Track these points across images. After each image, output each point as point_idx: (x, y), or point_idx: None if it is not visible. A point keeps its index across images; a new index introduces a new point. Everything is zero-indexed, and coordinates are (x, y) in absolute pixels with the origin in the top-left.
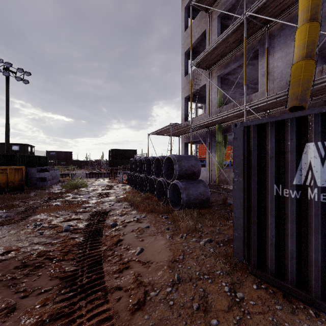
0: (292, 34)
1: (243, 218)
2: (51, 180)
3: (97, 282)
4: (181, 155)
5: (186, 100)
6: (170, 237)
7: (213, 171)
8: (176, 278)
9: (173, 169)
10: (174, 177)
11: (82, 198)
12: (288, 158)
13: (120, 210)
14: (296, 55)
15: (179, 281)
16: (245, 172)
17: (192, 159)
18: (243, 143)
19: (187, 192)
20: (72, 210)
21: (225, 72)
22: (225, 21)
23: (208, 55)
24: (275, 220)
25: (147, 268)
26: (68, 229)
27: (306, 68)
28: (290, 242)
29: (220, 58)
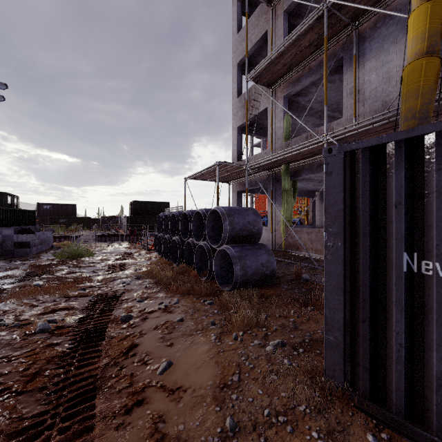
0: (391, 35)
1: (343, 310)
2: (38, 245)
3: (77, 441)
4: (233, 207)
5: (239, 131)
6: (217, 338)
7: (277, 231)
8: (228, 426)
9: (221, 228)
10: (223, 240)
11: (83, 273)
12: (431, 205)
13: (139, 291)
14: (410, 52)
15: (234, 433)
16: (347, 232)
17: (250, 213)
18: (343, 181)
19: (242, 263)
20: (61, 294)
21: (295, 91)
22: (294, 20)
23: (270, 65)
24: (406, 316)
25: (177, 403)
26: (45, 329)
27: (429, 70)
28: (436, 358)
29: (288, 71)
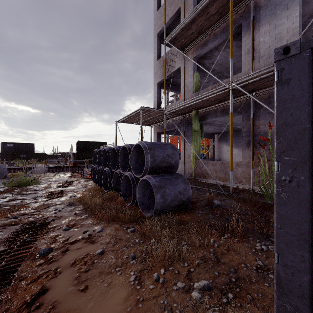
0: (282, 3)
1: (309, 272)
2: None
3: None
4: (154, 142)
5: (159, 86)
6: (137, 278)
7: (188, 163)
8: None
9: (144, 160)
10: (145, 171)
11: (24, 200)
12: None
13: (68, 218)
14: None
15: None
16: None
17: (168, 148)
18: (309, 90)
19: (162, 192)
20: None
21: (202, 53)
22: None
23: (184, 30)
24: None
25: None
26: None
27: None
28: None
29: (198, 36)
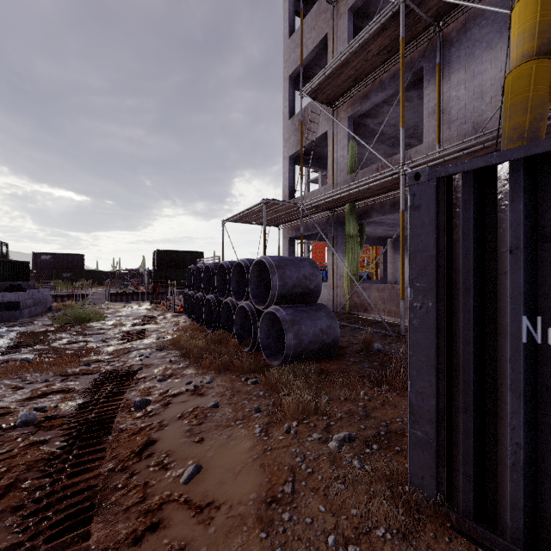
0: (484, 38)
1: (436, 396)
2: (31, 306)
3: None
4: (284, 257)
5: (292, 161)
6: (263, 430)
7: (340, 288)
8: None
9: (268, 284)
10: (272, 300)
11: (89, 342)
12: None
13: (161, 366)
14: (515, 53)
15: None
16: (441, 288)
17: (306, 265)
18: (436, 218)
19: (296, 330)
20: (56, 371)
21: (362, 110)
22: (361, 21)
23: (332, 77)
24: (526, 405)
25: (206, 526)
26: (29, 420)
27: (540, 76)
28: None
29: (354, 84)
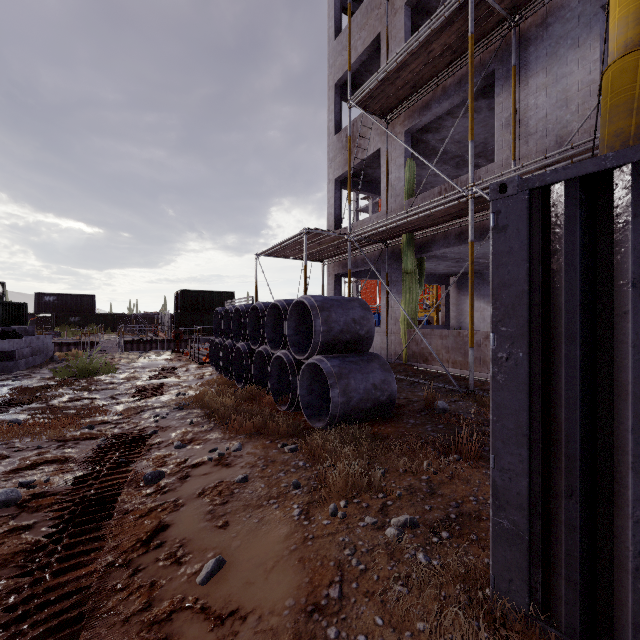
0: (570, 34)
1: (528, 474)
2: (28, 356)
3: None
4: (329, 297)
5: (338, 184)
6: (303, 512)
7: (395, 334)
8: None
9: (310, 329)
10: (314, 348)
11: (95, 400)
12: None
13: (180, 429)
14: (616, 42)
15: None
16: (536, 333)
17: (355, 306)
18: (528, 242)
19: (343, 385)
20: (51, 436)
21: (422, 123)
22: (421, 18)
23: (386, 82)
24: None
25: None
26: (10, 499)
27: None
28: None
29: (412, 92)
